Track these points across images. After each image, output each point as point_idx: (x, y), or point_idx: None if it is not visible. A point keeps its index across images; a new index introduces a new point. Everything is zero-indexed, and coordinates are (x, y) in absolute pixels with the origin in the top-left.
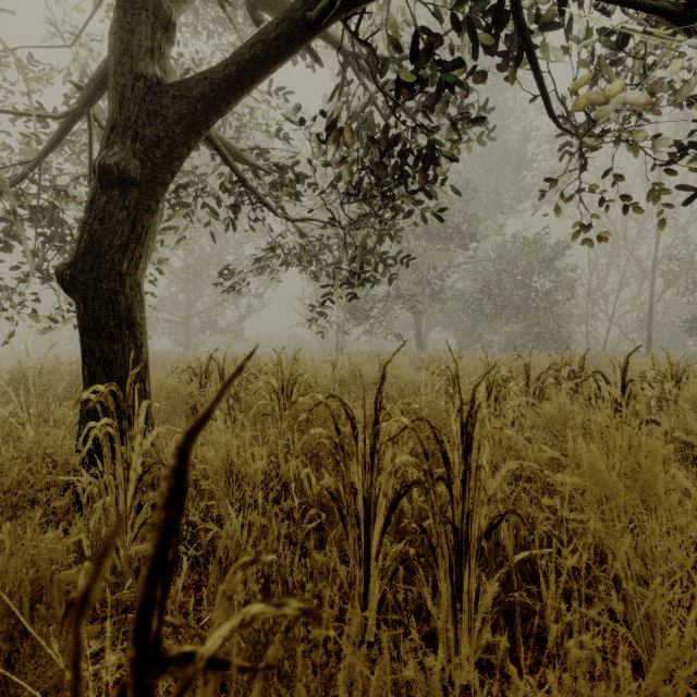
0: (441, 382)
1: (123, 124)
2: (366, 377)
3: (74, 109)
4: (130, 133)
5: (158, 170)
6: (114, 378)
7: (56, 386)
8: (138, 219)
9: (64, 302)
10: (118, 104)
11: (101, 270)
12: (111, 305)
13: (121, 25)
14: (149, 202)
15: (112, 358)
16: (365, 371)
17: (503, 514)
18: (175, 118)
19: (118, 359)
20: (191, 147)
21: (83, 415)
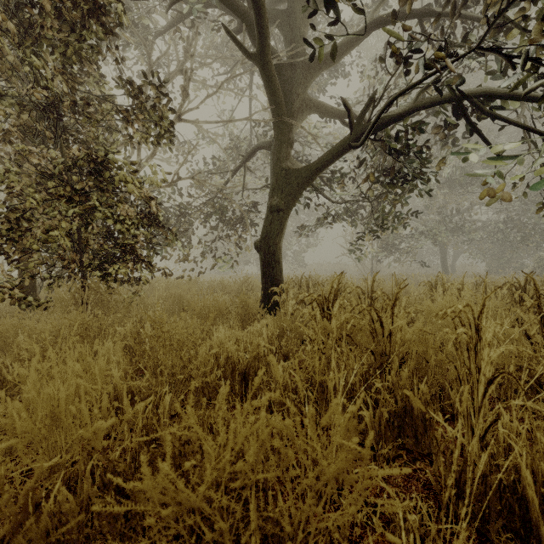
0: (425, 291)
1: (277, 188)
2: (385, 289)
3: (240, 164)
4: (280, 191)
5: (289, 203)
6: (273, 283)
7: (232, 289)
8: (282, 223)
9: (229, 250)
10: (275, 180)
11: (270, 243)
12: (273, 256)
13: (276, 150)
14: (286, 215)
15: (273, 276)
16: (385, 286)
17: (410, 323)
18: (296, 183)
19: (275, 276)
20: (301, 193)
21: (262, 297)
